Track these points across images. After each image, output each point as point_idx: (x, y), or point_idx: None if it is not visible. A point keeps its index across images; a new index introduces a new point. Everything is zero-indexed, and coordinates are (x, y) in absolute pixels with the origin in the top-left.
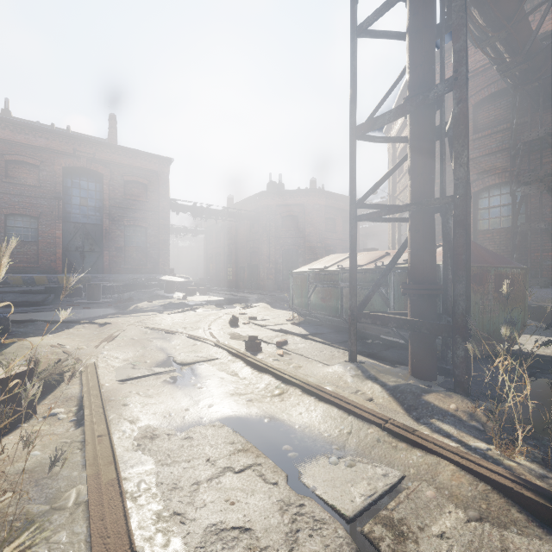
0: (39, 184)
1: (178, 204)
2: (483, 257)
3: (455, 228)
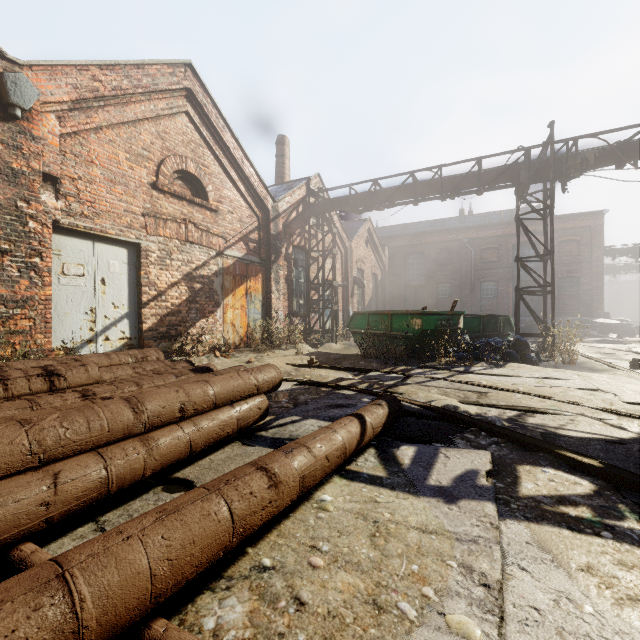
0: (498, 259)
1: (613, 250)
2: None
3: None
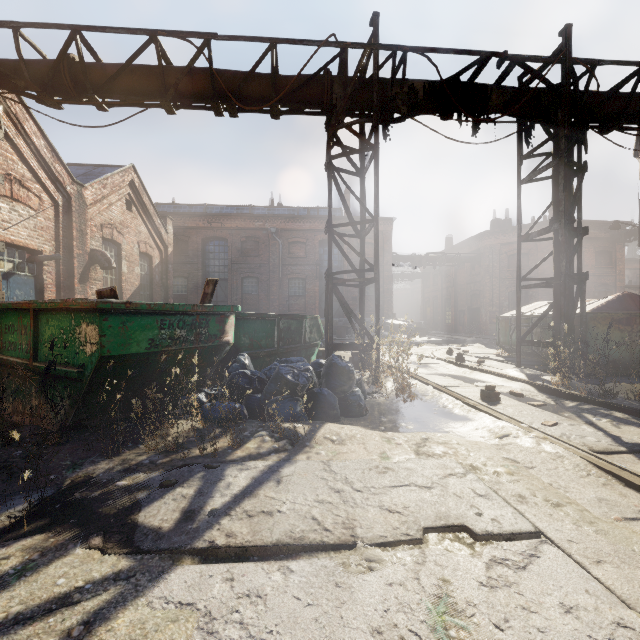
0: (306, 255)
1: (398, 256)
2: (637, 306)
3: (560, 296)
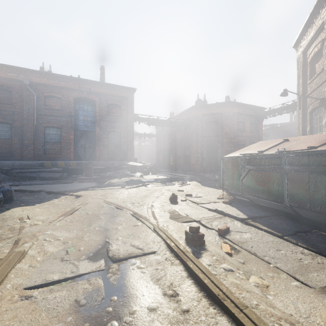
0: (61, 108)
1: (139, 117)
2: None
3: None
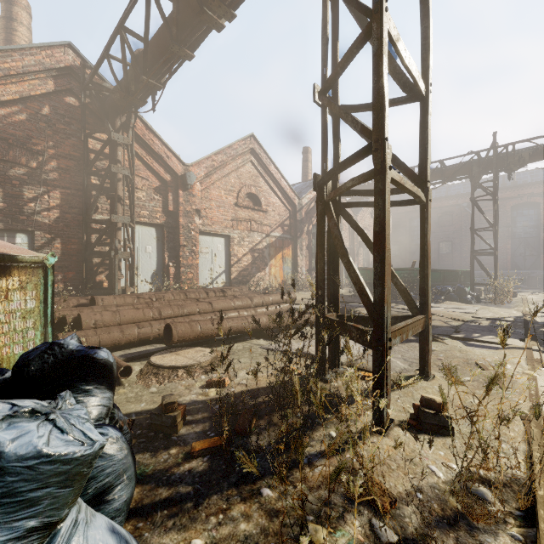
0: None
1: None
2: None
3: None
